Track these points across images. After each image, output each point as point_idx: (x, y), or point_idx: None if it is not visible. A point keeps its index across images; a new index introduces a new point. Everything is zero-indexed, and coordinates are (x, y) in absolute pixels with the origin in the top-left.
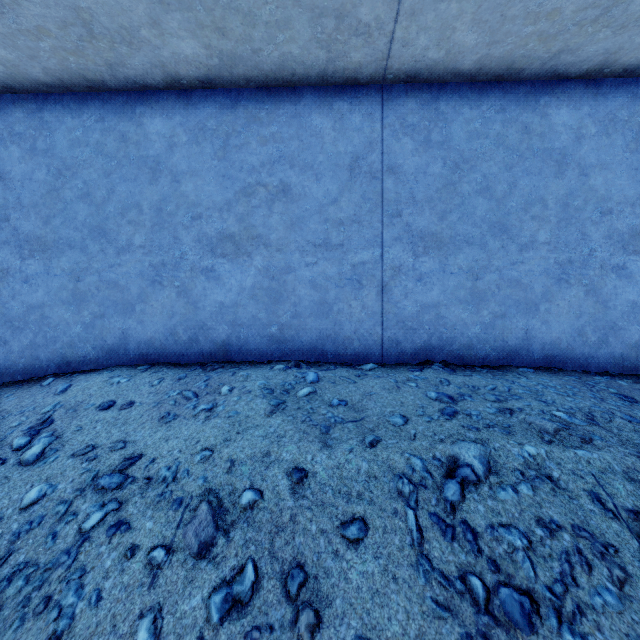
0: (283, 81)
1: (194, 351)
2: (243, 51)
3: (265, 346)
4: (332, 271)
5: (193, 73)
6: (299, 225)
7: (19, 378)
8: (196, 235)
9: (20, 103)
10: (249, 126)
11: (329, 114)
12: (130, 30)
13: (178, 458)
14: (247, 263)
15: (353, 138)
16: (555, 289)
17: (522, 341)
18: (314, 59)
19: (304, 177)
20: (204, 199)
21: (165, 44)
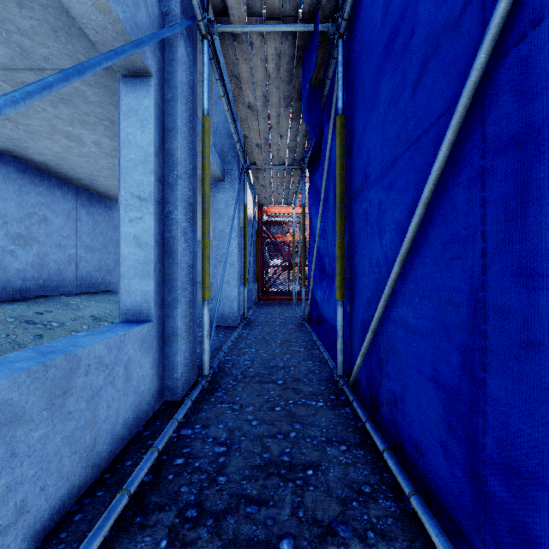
0: (48, 172)
1: (4, 294)
2: (54, 166)
3: (38, 289)
4: (62, 257)
5: (19, 155)
6: (51, 235)
7: None
8: (5, 232)
9: None
10: (31, 184)
11: (61, 191)
12: (28, 148)
13: (104, 312)
14: (30, 250)
15: (69, 204)
16: (115, 267)
17: (109, 283)
18: (71, 177)
19: (53, 215)
20: (10, 214)
21: (31, 153)
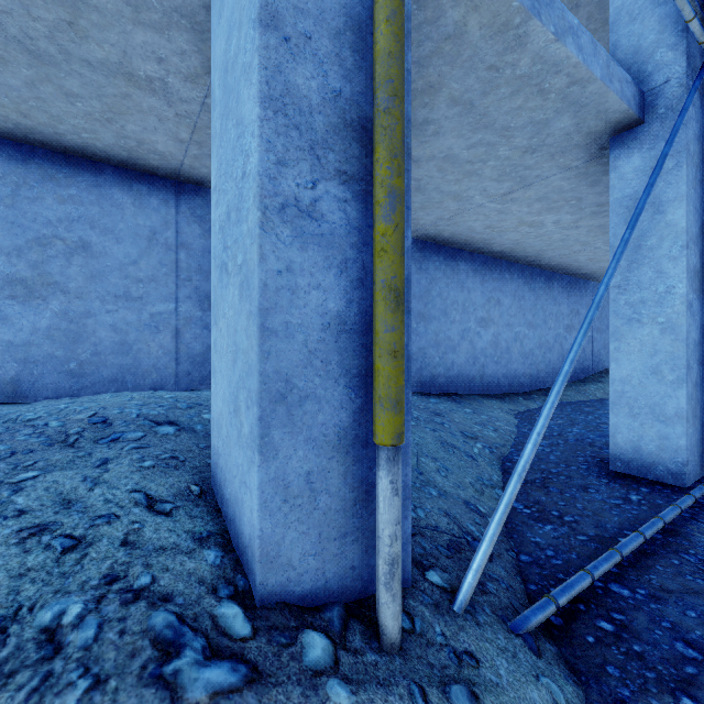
0: None
1: None
2: None
3: None
4: None
5: None
6: None
7: (596, 372)
8: None
9: (596, 285)
10: None
11: None
12: None
13: None
14: None
15: None
16: None
17: None
18: None
19: None
20: None
21: None
